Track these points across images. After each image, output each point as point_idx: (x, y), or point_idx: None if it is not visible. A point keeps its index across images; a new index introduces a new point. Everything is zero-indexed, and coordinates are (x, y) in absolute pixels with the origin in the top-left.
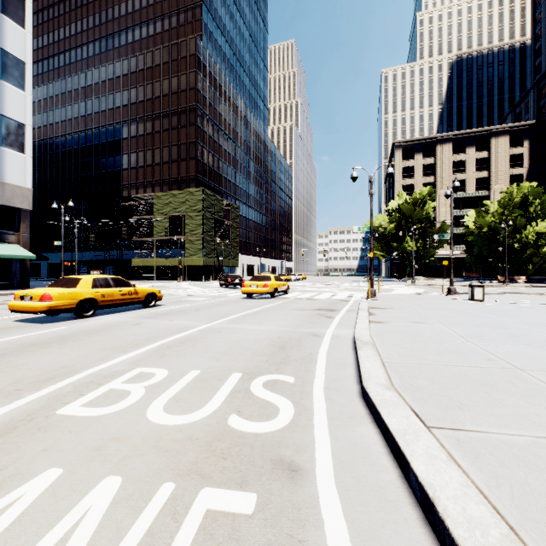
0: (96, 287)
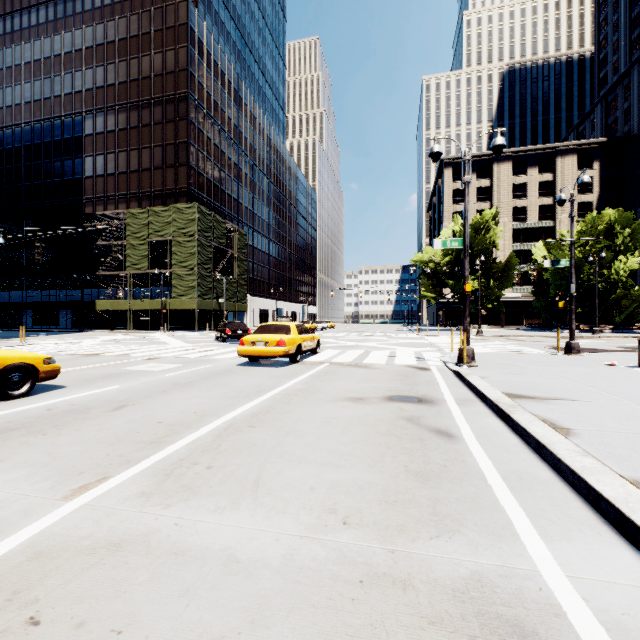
0: None
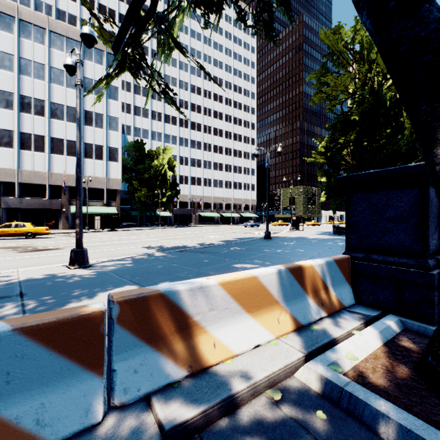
0: (280, 222)
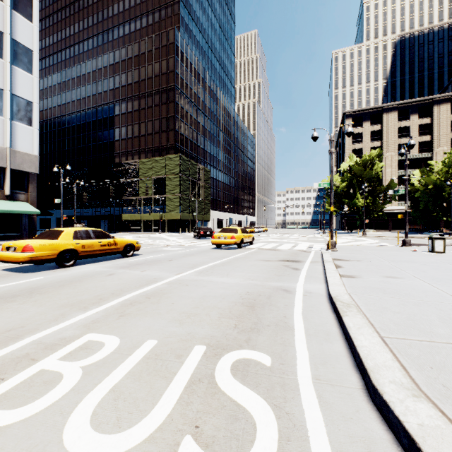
0: (77, 238)
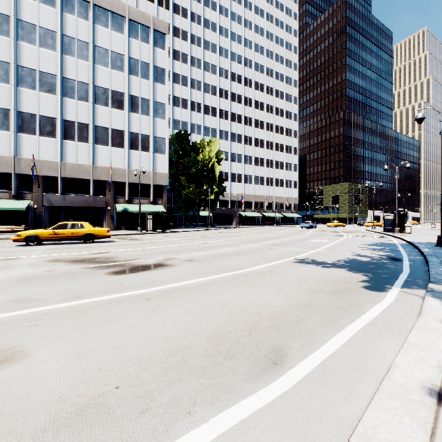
0: (337, 223)
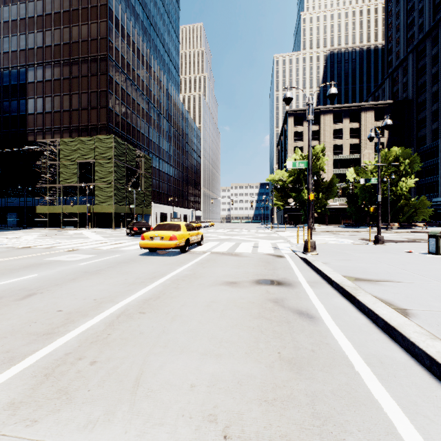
0: None
